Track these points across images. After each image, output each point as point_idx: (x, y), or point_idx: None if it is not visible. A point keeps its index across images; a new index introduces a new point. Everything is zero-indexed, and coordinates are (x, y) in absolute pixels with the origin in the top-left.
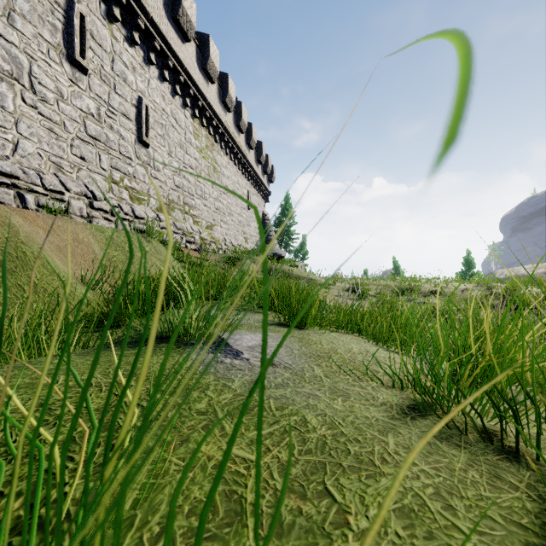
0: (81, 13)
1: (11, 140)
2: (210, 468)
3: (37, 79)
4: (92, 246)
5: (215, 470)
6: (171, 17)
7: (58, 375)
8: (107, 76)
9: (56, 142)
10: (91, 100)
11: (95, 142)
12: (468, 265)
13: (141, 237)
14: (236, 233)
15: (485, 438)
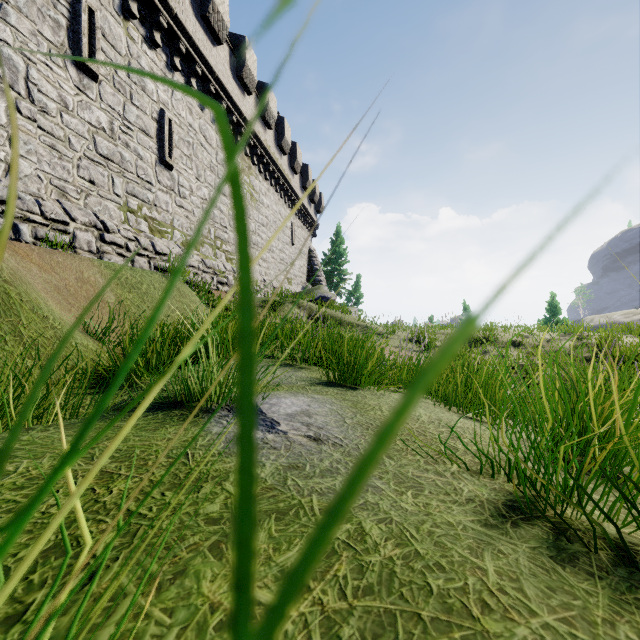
0: (90, 7)
1: (3, 158)
2: (212, 629)
3: (35, 86)
4: (100, 286)
5: (220, 633)
6: (199, 14)
7: (21, 460)
8: (122, 83)
9: (59, 162)
10: (102, 112)
11: (108, 163)
12: (553, 311)
13: (161, 277)
14: (278, 272)
15: (625, 559)
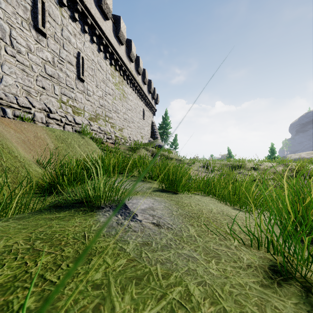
0: (42, 0)
1: None
2: None
3: (14, 39)
4: (46, 140)
5: None
6: (97, 5)
7: None
8: (59, 39)
9: (27, 78)
10: (49, 53)
11: (51, 78)
12: (272, 152)
13: (78, 135)
14: (136, 133)
15: None
